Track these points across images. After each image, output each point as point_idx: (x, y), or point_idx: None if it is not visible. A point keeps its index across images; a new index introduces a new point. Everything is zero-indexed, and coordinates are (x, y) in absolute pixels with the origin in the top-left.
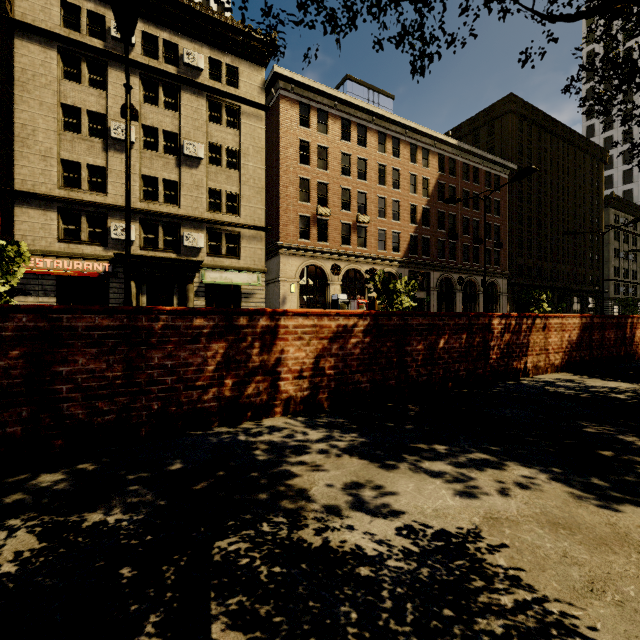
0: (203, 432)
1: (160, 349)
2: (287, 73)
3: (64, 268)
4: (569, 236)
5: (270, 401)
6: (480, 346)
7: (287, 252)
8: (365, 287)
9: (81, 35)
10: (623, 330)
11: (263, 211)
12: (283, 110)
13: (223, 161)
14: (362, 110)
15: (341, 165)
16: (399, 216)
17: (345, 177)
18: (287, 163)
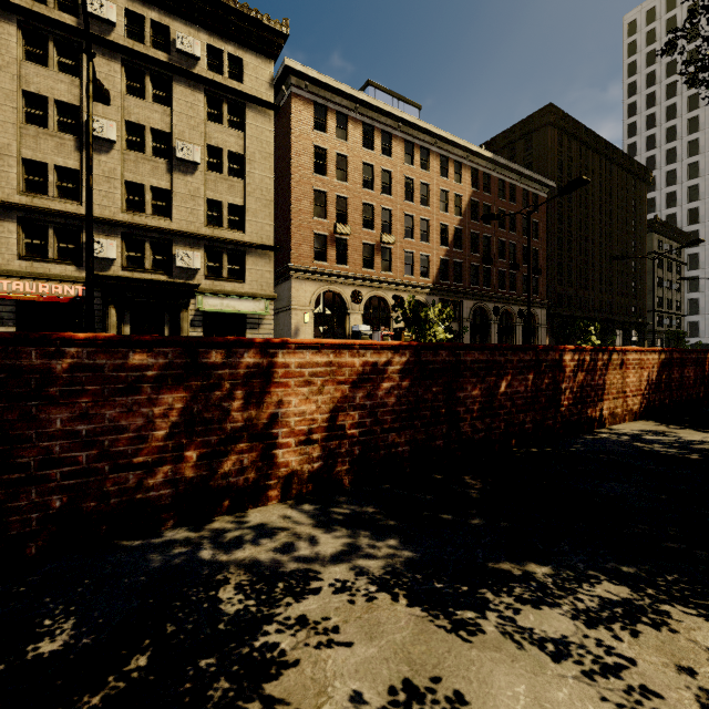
0: (143, 541)
1: (66, 405)
2: (300, 68)
3: (26, 291)
4: (611, 263)
5: (261, 481)
6: (549, 389)
7: (300, 276)
8: (390, 317)
9: (48, 8)
10: (702, 367)
11: (272, 227)
12: (296, 111)
13: (224, 167)
14: (387, 115)
15: (363, 177)
16: (428, 237)
17: (367, 191)
18: (300, 172)
